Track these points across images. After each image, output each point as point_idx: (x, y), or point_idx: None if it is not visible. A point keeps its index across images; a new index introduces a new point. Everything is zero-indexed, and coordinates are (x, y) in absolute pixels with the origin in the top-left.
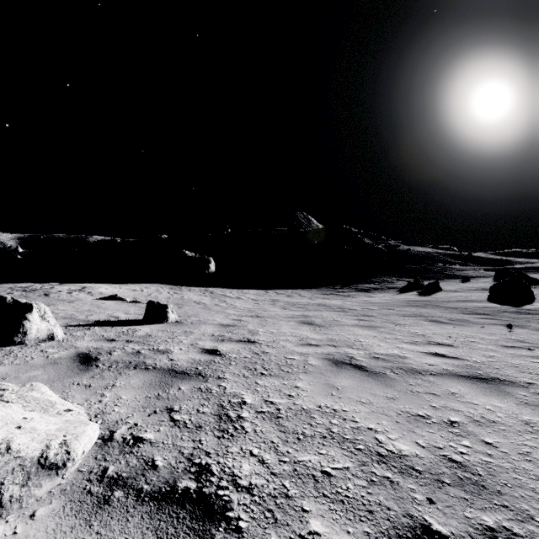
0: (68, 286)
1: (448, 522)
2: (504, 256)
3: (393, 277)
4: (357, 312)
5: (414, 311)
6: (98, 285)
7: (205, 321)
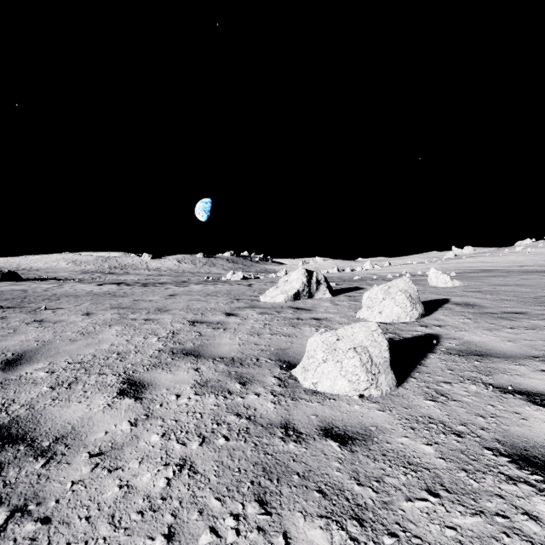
0: None
1: (203, 299)
2: None
3: None
4: None
5: None
6: None
7: (229, 374)
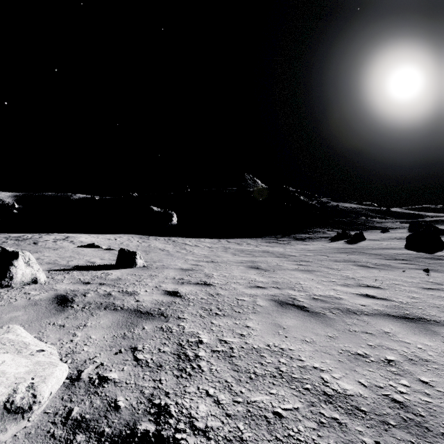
0: (54, 236)
1: None
2: (416, 211)
3: (325, 228)
4: (296, 257)
5: (344, 257)
6: (80, 235)
7: (168, 266)
